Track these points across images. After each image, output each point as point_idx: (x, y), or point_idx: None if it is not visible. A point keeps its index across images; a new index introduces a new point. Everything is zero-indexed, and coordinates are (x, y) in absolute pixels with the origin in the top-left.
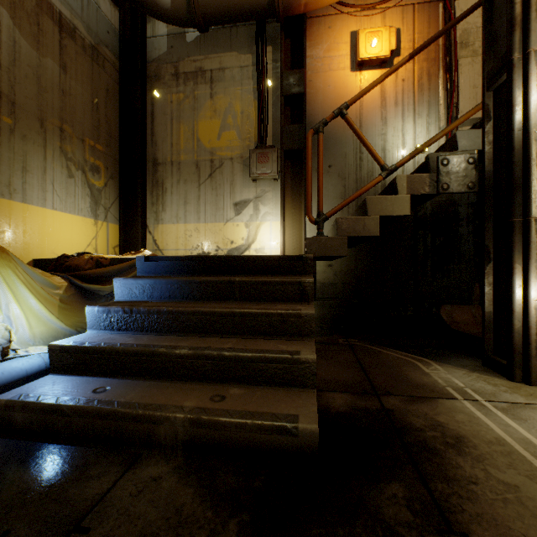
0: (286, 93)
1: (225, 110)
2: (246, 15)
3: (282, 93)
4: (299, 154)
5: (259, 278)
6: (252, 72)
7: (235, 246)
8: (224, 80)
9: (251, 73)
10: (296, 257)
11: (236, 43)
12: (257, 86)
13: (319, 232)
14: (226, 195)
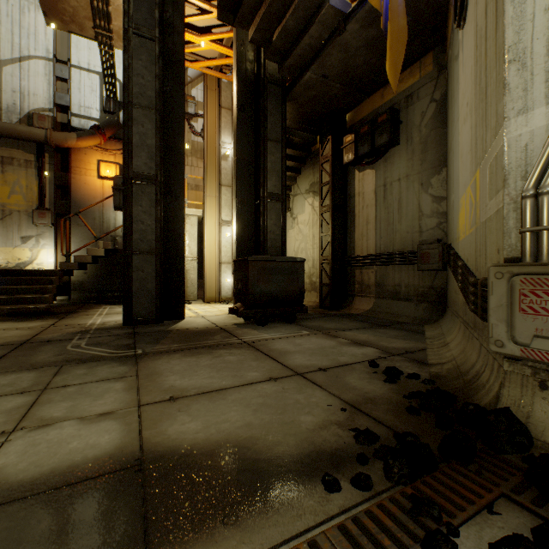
0: (58, 184)
1: (14, 182)
2: (30, 141)
3: (55, 183)
4: (67, 215)
5: (34, 277)
6: (35, 165)
7: (22, 261)
8: (14, 164)
9: (34, 165)
10: (52, 270)
11: (23, 145)
12: (38, 175)
13: (67, 260)
14: (16, 232)
